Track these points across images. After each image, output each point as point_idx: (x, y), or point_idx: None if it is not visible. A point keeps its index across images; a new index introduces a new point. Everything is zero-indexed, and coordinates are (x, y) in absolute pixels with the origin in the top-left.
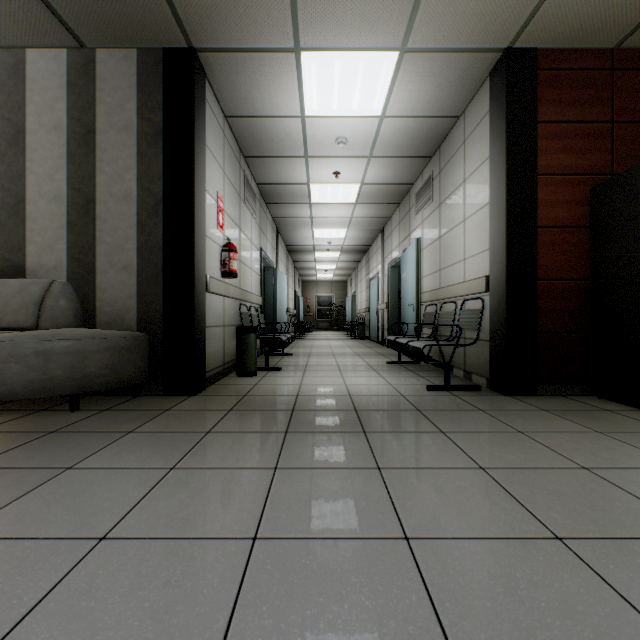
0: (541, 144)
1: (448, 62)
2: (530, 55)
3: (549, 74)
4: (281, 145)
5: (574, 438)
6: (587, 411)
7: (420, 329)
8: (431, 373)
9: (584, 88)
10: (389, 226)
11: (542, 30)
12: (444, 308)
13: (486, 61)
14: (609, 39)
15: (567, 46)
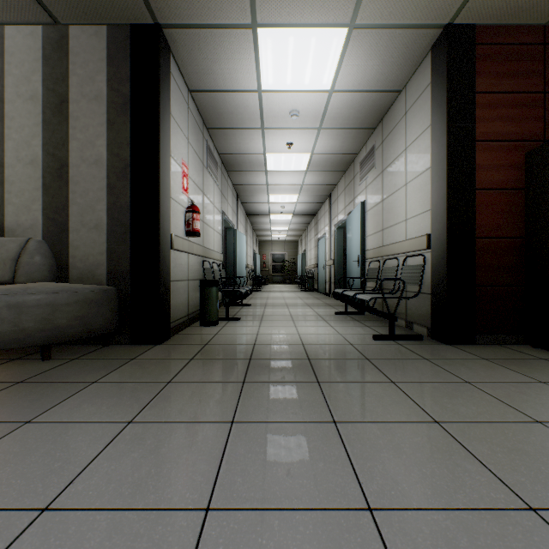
0: (479, 113)
1: (393, 38)
2: (469, 31)
3: (486, 48)
4: (240, 118)
5: (520, 388)
6: (525, 360)
7: (365, 283)
8: (375, 322)
9: (518, 61)
10: (335, 192)
11: (481, 6)
12: (386, 264)
13: (428, 37)
14: (542, 15)
15: (503, 22)
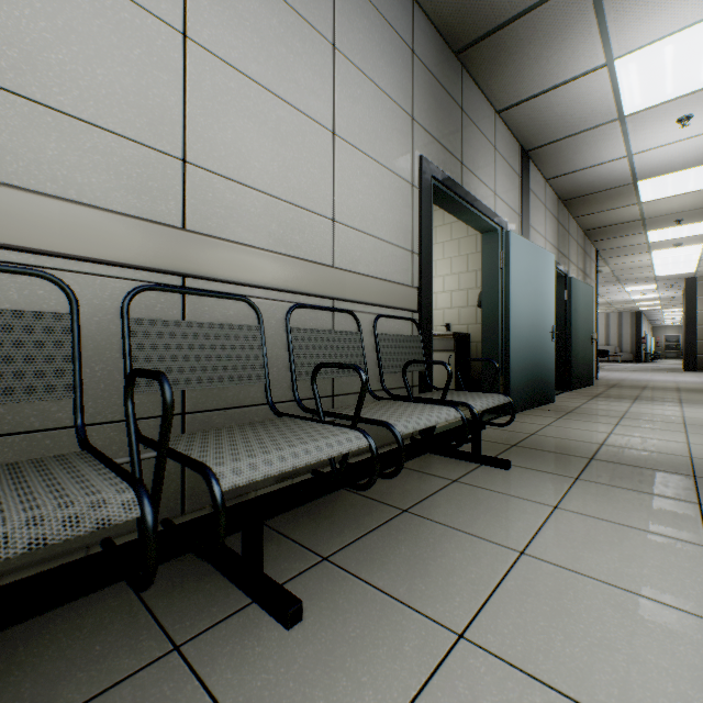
0: None
1: None
2: None
3: None
4: (654, 312)
5: None
6: None
7: None
8: None
9: None
10: None
11: None
12: None
13: None
14: None
15: None
